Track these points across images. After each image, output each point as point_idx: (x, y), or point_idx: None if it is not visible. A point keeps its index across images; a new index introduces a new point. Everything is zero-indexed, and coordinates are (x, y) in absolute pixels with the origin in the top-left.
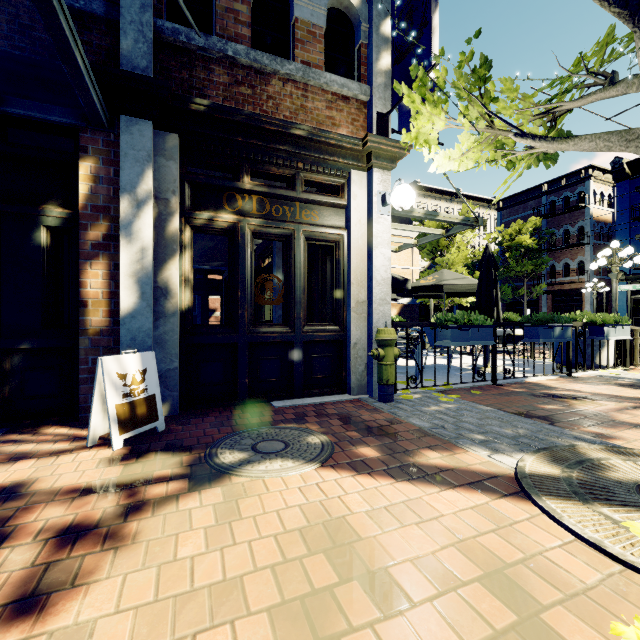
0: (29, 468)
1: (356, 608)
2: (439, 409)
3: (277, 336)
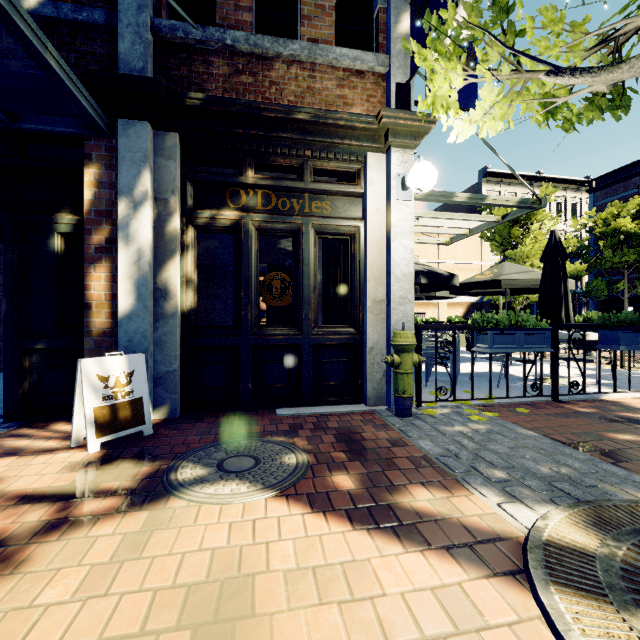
0: (8, 466)
1: None
2: (464, 430)
3: (283, 339)
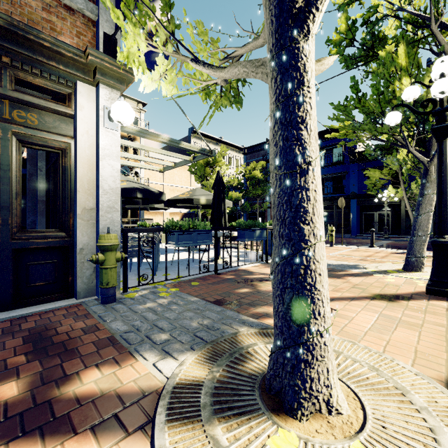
0: None
1: None
2: (152, 306)
3: None
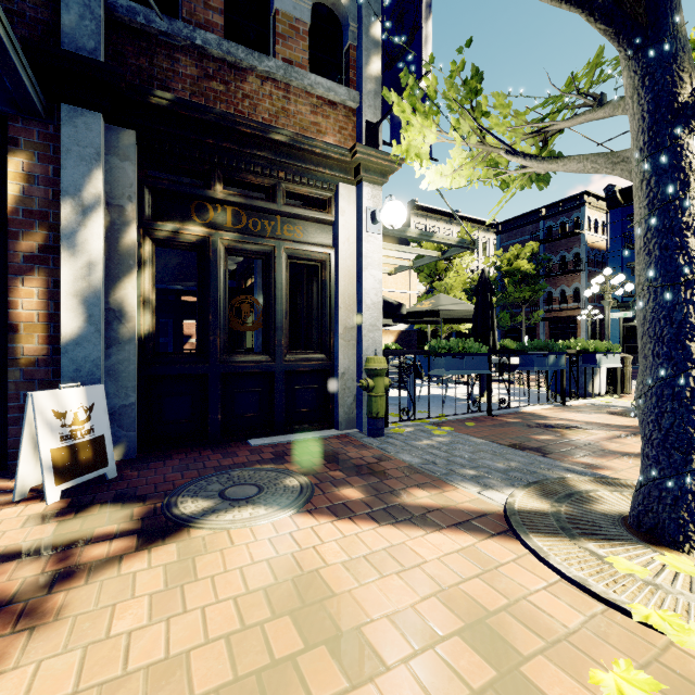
0: None
1: (322, 678)
2: (431, 443)
3: (255, 366)
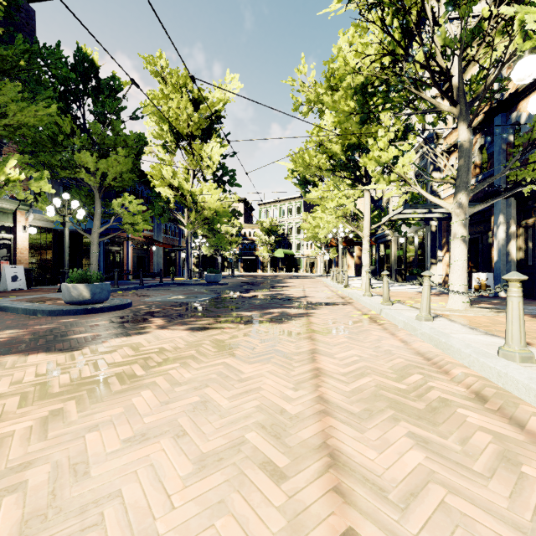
0: None
1: None
2: None
3: None
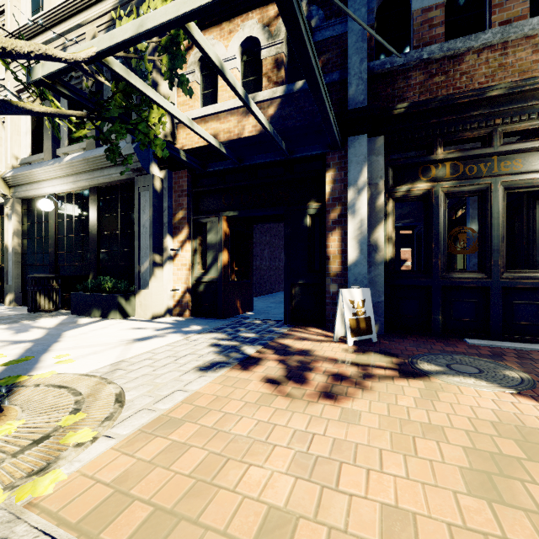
0: (309, 345)
1: None
2: None
3: (471, 281)
